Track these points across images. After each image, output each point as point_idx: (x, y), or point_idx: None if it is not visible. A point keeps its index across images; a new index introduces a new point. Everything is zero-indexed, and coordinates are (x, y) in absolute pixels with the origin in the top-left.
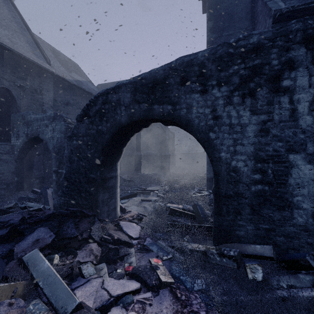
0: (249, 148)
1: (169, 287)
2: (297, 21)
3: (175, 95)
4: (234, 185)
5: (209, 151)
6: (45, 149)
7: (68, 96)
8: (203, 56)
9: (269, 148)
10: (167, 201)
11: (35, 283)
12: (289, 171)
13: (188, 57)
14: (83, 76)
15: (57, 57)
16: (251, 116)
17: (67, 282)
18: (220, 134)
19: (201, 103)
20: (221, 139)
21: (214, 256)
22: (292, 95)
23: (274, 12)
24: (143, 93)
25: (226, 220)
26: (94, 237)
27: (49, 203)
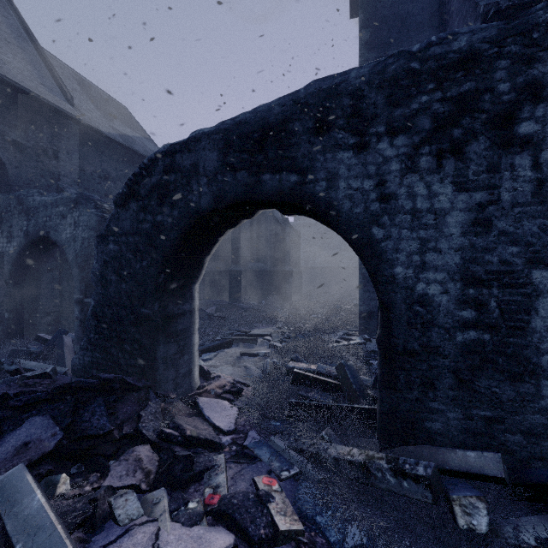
0: (452, 257)
1: (293, 542)
2: (547, 5)
3: (305, 155)
4: (422, 331)
5: (371, 264)
6: (63, 260)
7: (108, 163)
8: (360, 77)
9: (491, 257)
10: (288, 356)
11: (9, 544)
12: (532, 303)
13: (330, 80)
14: (136, 129)
15: (87, 93)
16: (456, 194)
17: (82, 536)
18: (393, 230)
19: (355, 170)
20: (395, 240)
21: (384, 474)
22: (538, 153)
23: (484, 8)
24: (241, 151)
25: (405, 399)
26: (146, 432)
27: (65, 361)
